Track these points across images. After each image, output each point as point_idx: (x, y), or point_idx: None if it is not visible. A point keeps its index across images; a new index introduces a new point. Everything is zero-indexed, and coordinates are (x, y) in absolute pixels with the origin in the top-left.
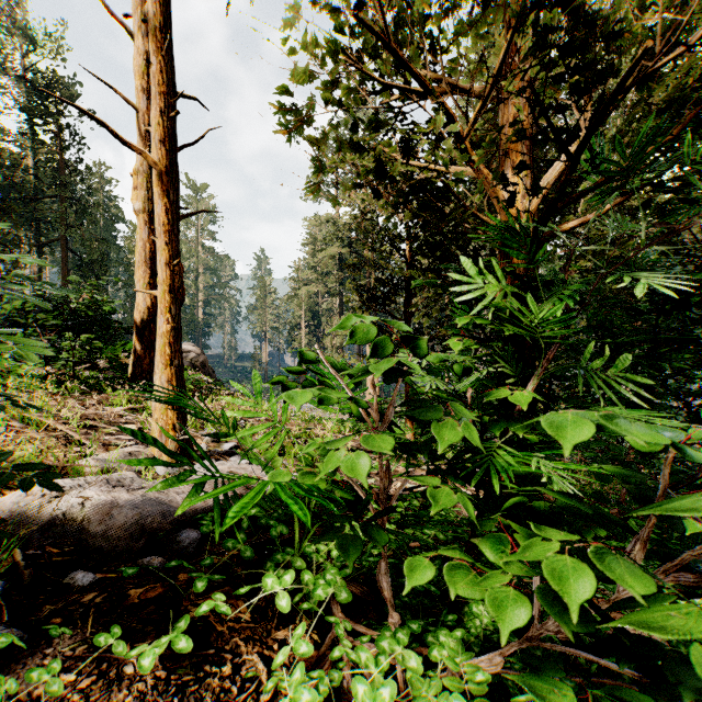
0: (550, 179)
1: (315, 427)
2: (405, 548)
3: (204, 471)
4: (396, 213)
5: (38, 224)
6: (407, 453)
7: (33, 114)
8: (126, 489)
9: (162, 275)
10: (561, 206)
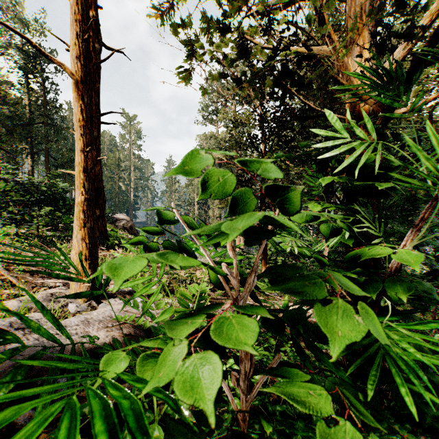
0: (397, 57)
1: (196, 272)
2: (266, 401)
3: (105, 309)
4: (257, 77)
5: (31, 140)
6: (272, 329)
7: (28, 72)
8: (24, 333)
9: (78, 159)
10: (427, 63)
